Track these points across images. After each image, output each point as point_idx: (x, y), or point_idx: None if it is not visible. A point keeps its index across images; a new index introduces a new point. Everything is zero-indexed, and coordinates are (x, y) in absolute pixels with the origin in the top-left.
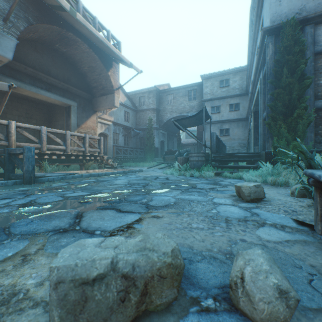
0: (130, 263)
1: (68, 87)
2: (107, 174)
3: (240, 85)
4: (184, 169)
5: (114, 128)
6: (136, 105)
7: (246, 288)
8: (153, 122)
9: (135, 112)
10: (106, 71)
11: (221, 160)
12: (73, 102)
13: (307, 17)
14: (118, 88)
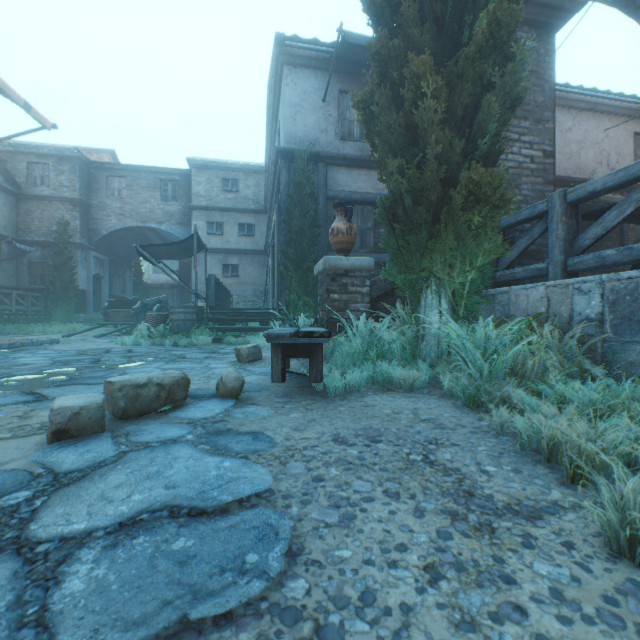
0: (161, 379)
1: None
2: None
3: (256, 196)
4: (161, 335)
5: None
6: (17, 181)
7: (223, 381)
8: (72, 229)
9: (15, 199)
10: None
11: (223, 320)
12: None
13: (320, 154)
14: None
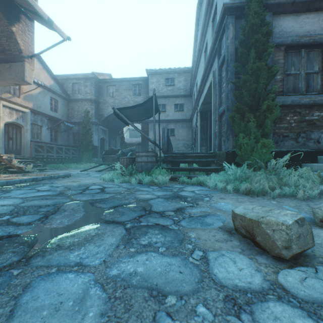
0: None
1: None
2: None
3: (184, 86)
4: (129, 173)
5: (33, 118)
6: (68, 93)
7: None
8: (91, 115)
9: (67, 102)
10: (8, 23)
11: (174, 161)
12: None
13: (267, 2)
14: (32, 56)
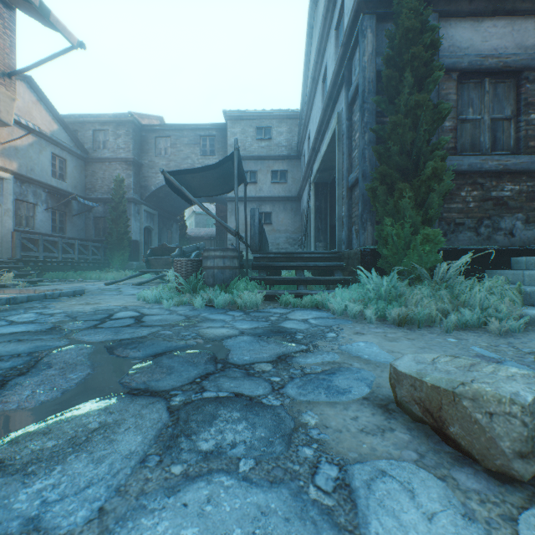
0: None
1: None
2: None
3: (288, 142)
4: (192, 288)
5: (20, 189)
6: (84, 147)
7: None
8: (126, 186)
9: (83, 162)
10: None
11: (271, 267)
12: None
13: None
14: (12, 75)
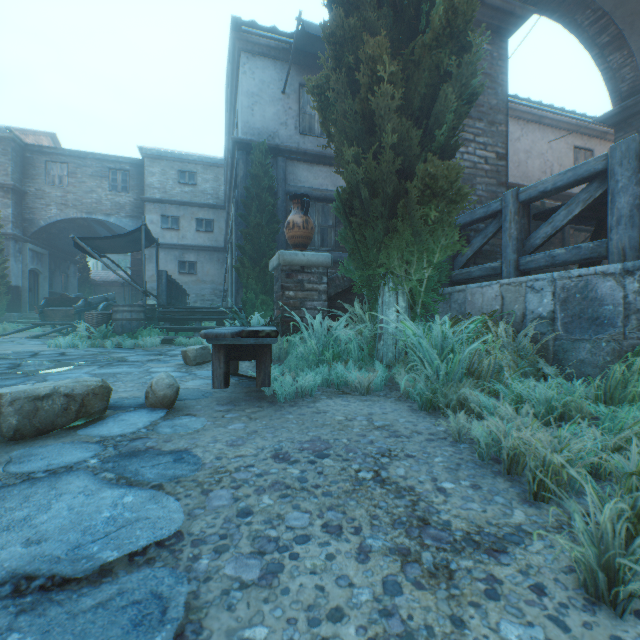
0: (71, 388)
1: None
2: None
3: (215, 190)
4: (103, 336)
5: None
6: None
7: (153, 389)
8: (2, 218)
9: None
10: None
11: (175, 319)
12: None
13: (280, 147)
14: None
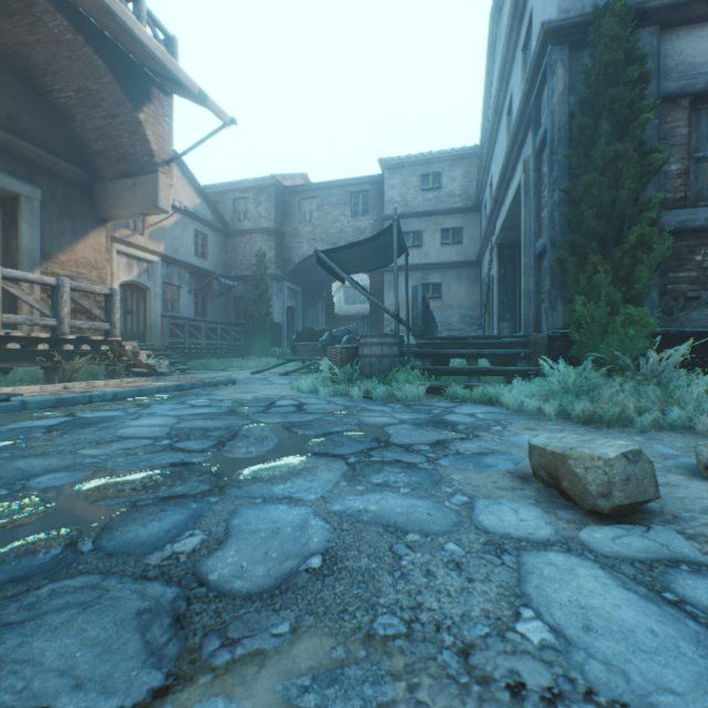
0: None
1: (8, 139)
2: (124, 396)
3: (464, 189)
4: (347, 379)
5: (166, 272)
6: (225, 219)
7: None
8: (268, 261)
9: (224, 237)
10: (133, 108)
11: (437, 355)
12: (28, 186)
13: (645, 6)
14: (171, 162)
